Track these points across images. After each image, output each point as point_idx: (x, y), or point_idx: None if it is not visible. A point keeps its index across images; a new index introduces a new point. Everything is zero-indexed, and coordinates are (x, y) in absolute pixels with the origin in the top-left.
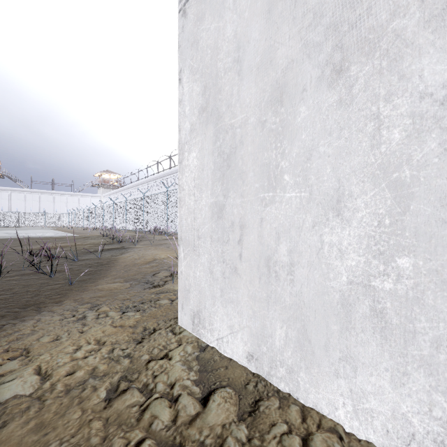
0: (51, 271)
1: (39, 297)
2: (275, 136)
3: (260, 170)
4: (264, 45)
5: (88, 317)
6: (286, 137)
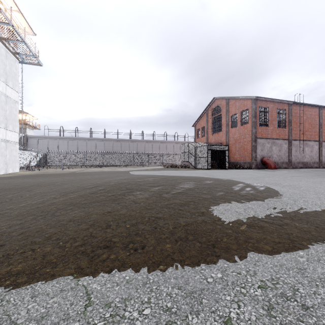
0: None
1: None
2: None
3: None
4: None
5: None
6: None
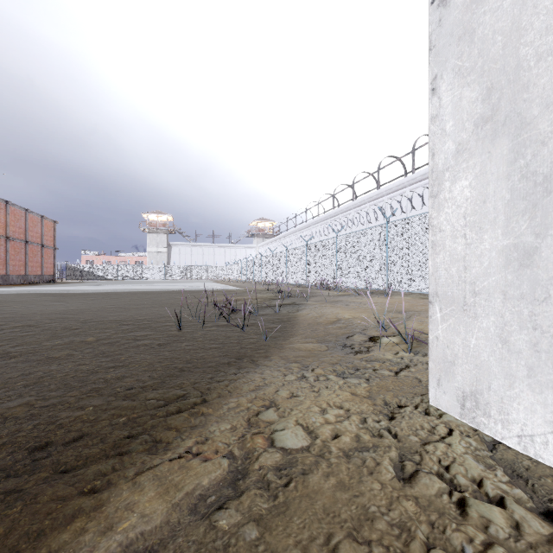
0: (243, 324)
1: (245, 349)
2: None
3: None
4: None
5: (308, 377)
6: None
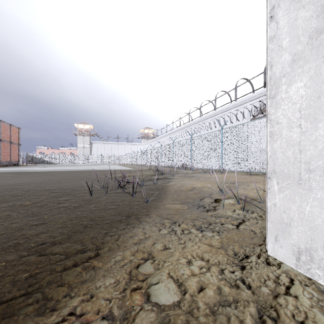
0: (133, 192)
1: (133, 209)
2: None
3: None
4: None
5: (176, 231)
6: None
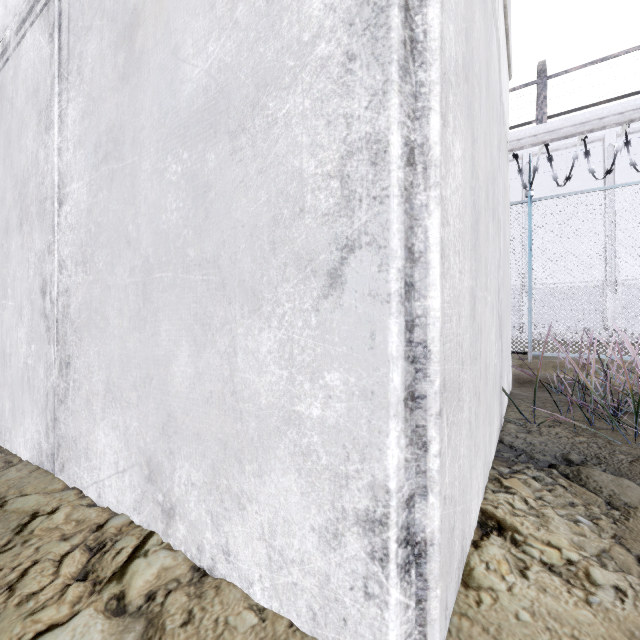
0: None
1: None
2: (6, 258)
3: (2, 282)
4: (3, 185)
5: None
6: (9, 260)
